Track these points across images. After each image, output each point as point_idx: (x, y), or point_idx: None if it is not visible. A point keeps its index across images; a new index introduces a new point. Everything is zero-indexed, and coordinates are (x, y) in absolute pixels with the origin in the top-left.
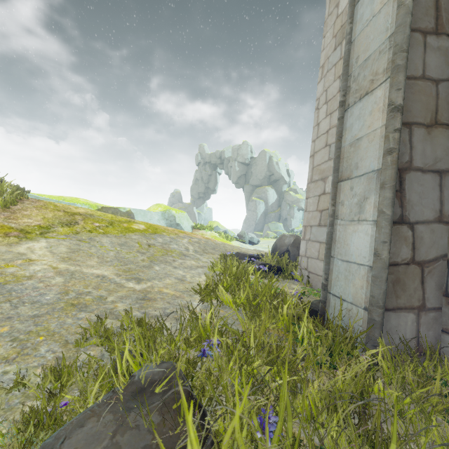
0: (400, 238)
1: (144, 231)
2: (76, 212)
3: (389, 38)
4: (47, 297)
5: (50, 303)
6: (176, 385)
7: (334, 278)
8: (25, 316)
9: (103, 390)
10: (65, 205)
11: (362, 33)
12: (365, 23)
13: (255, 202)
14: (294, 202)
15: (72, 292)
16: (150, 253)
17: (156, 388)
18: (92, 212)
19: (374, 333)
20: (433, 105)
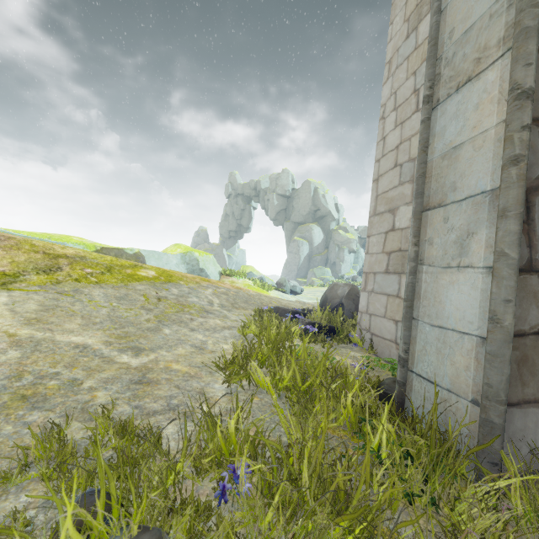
0: (529, 294)
1: (154, 279)
2: (62, 254)
3: None
4: None
5: None
6: None
7: (418, 351)
8: None
9: None
10: (47, 245)
11: None
12: None
13: (298, 242)
14: (344, 243)
15: (29, 374)
16: (159, 310)
17: None
18: (85, 255)
19: (493, 443)
20: None
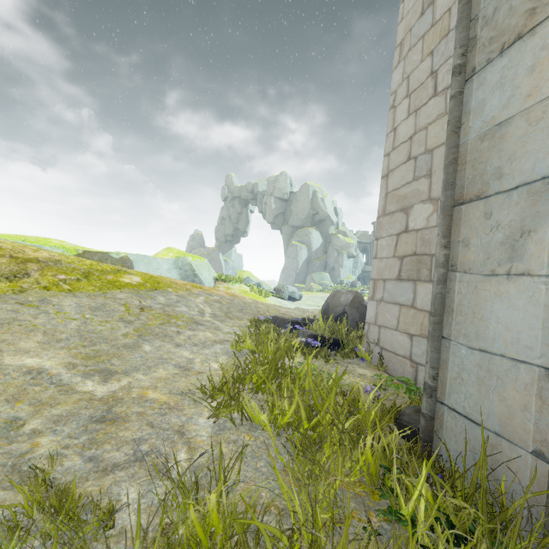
0: None
1: (139, 286)
2: (33, 258)
3: None
4: None
5: None
6: None
7: (451, 378)
8: None
9: None
10: (17, 248)
11: None
12: None
13: (296, 247)
14: (343, 247)
15: None
16: (141, 322)
17: None
18: (61, 259)
19: None
20: None
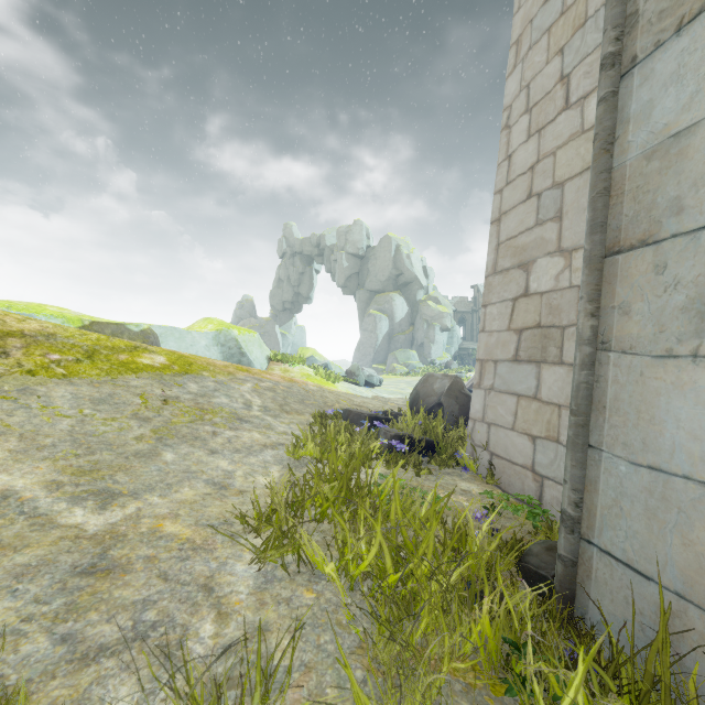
0: None
1: (163, 369)
2: (16, 331)
3: None
4: None
5: None
6: None
7: (603, 507)
8: None
9: None
10: None
11: None
12: None
13: (374, 317)
14: (434, 318)
15: None
16: (162, 419)
17: None
18: (56, 332)
19: None
20: None
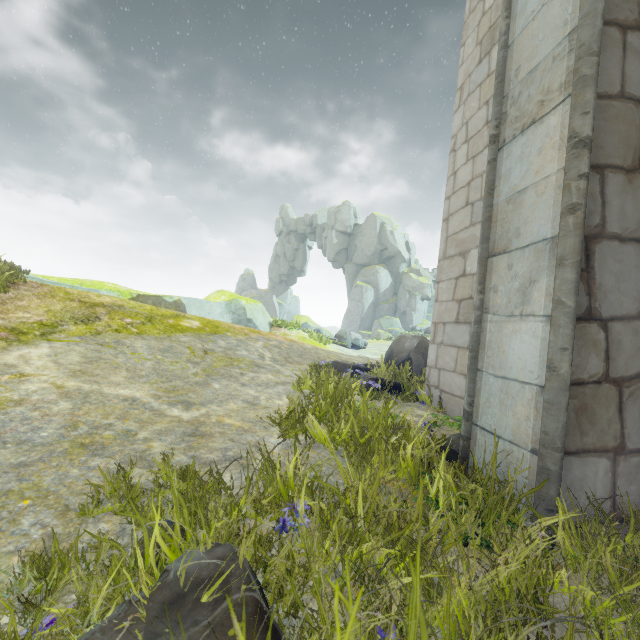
0: (588, 342)
1: (199, 330)
2: (98, 302)
3: (568, 37)
4: (43, 433)
5: (46, 443)
6: (236, 589)
7: (482, 403)
8: (4, 466)
9: (113, 601)
10: (82, 293)
11: (525, 31)
12: (529, 16)
13: (361, 288)
14: (416, 288)
15: (84, 424)
16: (207, 363)
17: (203, 594)
18: (123, 303)
19: (549, 490)
20: (636, 139)
